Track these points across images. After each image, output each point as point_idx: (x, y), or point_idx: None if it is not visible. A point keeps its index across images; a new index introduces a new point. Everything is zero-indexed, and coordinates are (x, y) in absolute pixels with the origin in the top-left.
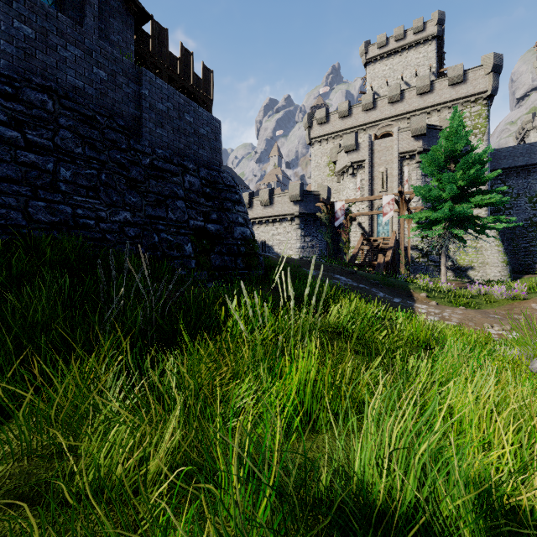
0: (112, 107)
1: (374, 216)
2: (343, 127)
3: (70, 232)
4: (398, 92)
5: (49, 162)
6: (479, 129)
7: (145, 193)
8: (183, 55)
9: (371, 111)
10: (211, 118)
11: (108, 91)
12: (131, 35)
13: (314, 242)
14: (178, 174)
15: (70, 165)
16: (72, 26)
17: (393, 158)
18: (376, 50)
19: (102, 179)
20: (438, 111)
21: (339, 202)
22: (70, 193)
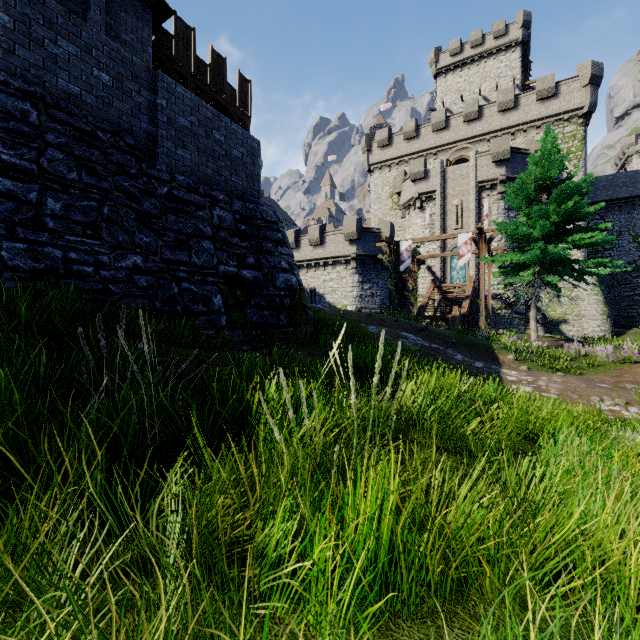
0: (119, 121)
1: (447, 258)
2: (409, 151)
3: (59, 282)
4: (475, 109)
5: (31, 190)
6: (574, 153)
7: (162, 231)
8: (214, 61)
9: (443, 131)
10: (248, 137)
11: (113, 99)
12: (148, 34)
13: (374, 290)
14: (204, 206)
15: (61, 195)
16: (65, 14)
17: (469, 188)
18: (448, 59)
19: (104, 213)
20: (524, 131)
21: (405, 242)
22: (61, 231)
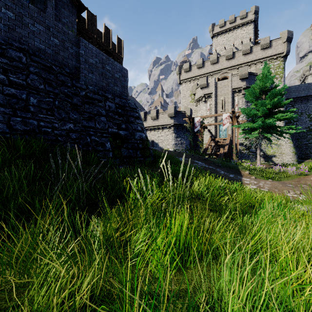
0: (62, 61)
1: (217, 125)
2: (199, 74)
3: (36, 136)
4: (231, 53)
5: (23, 94)
6: (279, 75)
7: (82, 112)
8: (105, 31)
9: (215, 64)
10: (122, 68)
11: (60, 51)
12: (74, 19)
13: (182, 141)
14: (102, 101)
15: (36, 96)
16: (38, 12)
17: (228, 91)
18: (218, 29)
19: (56, 104)
20: (255, 64)
21: (197, 117)
22: (36, 112)
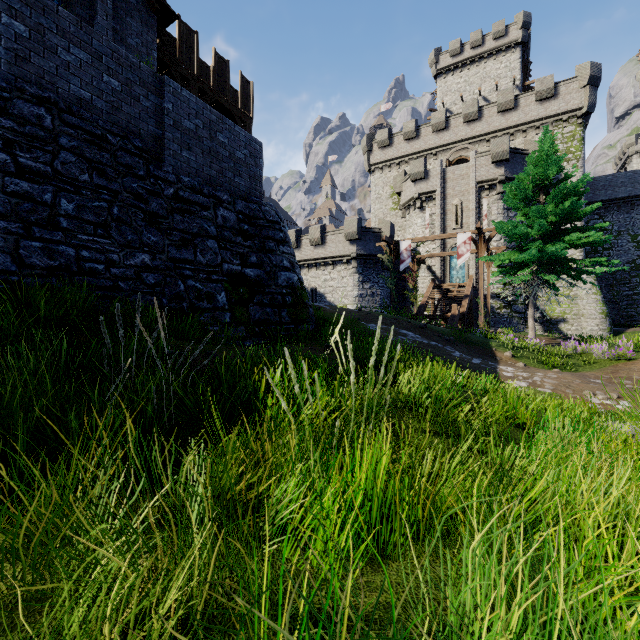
0: (127, 125)
1: (447, 257)
2: (409, 152)
3: (72, 279)
4: (475, 109)
5: (46, 192)
6: (573, 154)
7: (168, 230)
8: (216, 64)
9: (443, 131)
10: (250, 139)
11: (122, 104)
12: (152, 38)
13: (374, 290)
14: (209, 207)
15: (74, 196)
16: (76, 23)
17: (469, 188)
18: (448, 59)
19: (114, 213)
20: (523, 131)
21: (405, 241)
22: (74, 230)
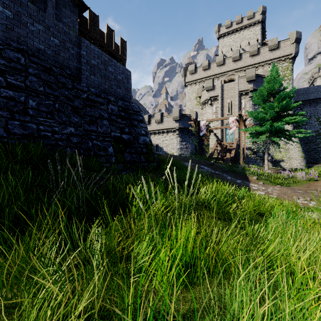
0: (63, 62)
1: (224, 129)
2: (205, 76)
3: (35, 140)
4: (238, 55)
5: (21, 96)
6: (287, 77)
7: (83, 115)
8: (108, 32)
9: (222, 66)
10: (125, 69)
11: (60, 52)
12: (76, 19)
13: (187, 145)
14: (104, 103)
15: (36, 98)
16: (37, 11)
17: (235, 94)
18: (225, 29)
19: (56, 107)
20: (262, 66)
21: (203, 121)
22: (35, 116)
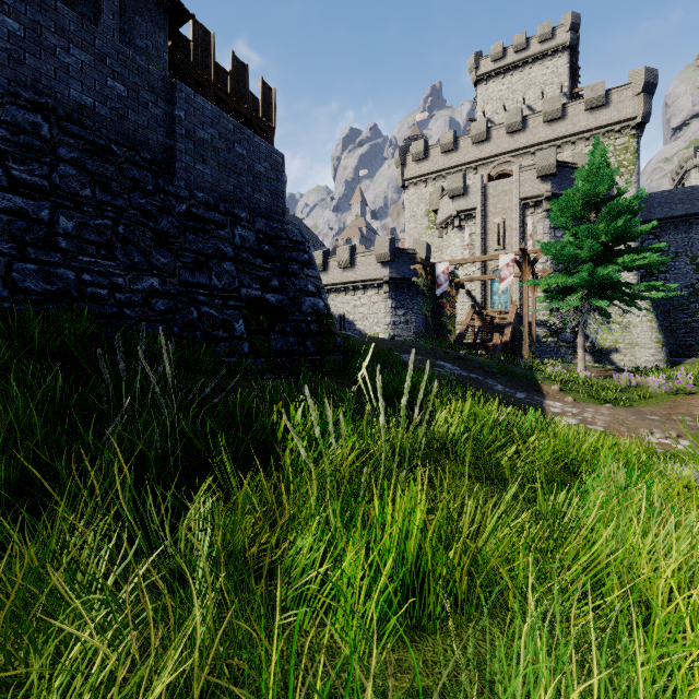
0: (134, 134)
1: (488, 281)
2: (447, 165)
3: (72, 305)
4: (519, 119)
5: (43, 208)
6: (626, 168)
7: (180, 251)
8: (235, 68)
9: (483, 143)
10: (271, 151)
11: (128, 111)
12: (164, 40)
13: (408, 316)
14: (225, 225)
15: (74, 213)
16: (77, 21)
17: (512, 205)
18: (490, 64)
19: (119, 232)
20: (572, 143)
21: (442, 264)
22: (74, 251)
